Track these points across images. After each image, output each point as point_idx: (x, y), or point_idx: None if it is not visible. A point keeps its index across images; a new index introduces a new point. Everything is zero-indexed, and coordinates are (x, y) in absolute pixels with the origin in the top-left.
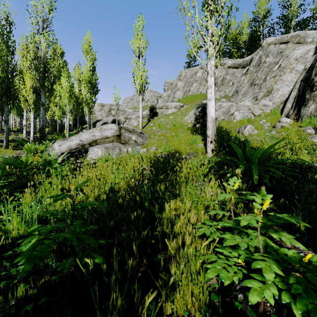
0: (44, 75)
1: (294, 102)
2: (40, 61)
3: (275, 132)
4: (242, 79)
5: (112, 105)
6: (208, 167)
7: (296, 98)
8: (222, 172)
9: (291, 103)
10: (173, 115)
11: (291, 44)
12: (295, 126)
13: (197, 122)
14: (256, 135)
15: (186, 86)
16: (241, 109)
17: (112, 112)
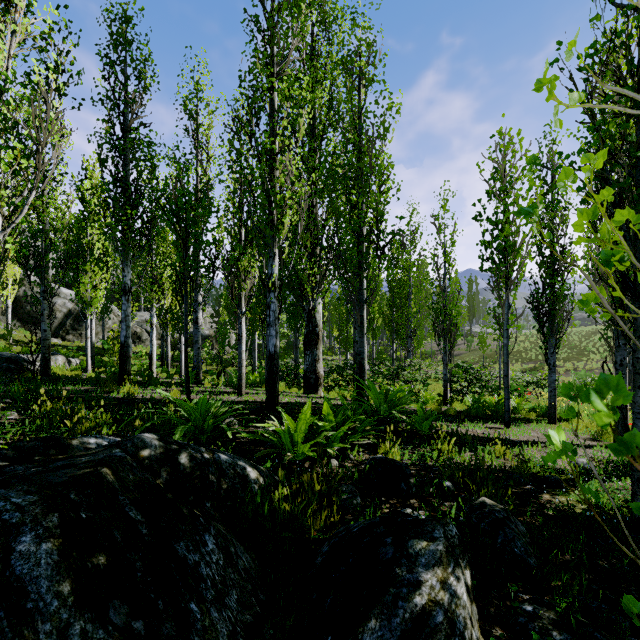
0: None
1: None
2: None
3: None
4: None
5: None
6: None
7: None
8: None
9: None
10: None
11: None
12: None
13: None
14: None
15: None
16: None
17: None
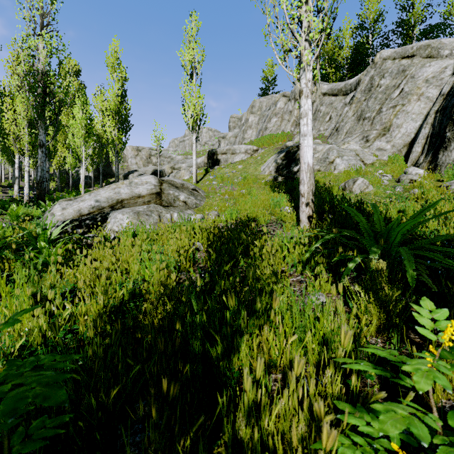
0: (44, 99)
1: (426, 144)
2: (38, 77)
3: (402, 190)
4: (345, 110)
5: (152, 149)
6: (312, 250)
7: (430, 138)
8: (337, 259)
9: (421, 146)
10: (242, 164)
11: (418, 58)
12: (431, 179)
13: (280, 173)
14: (373, 193)
15: (262, 122)
16: (346, 155)
17: (152, 159)
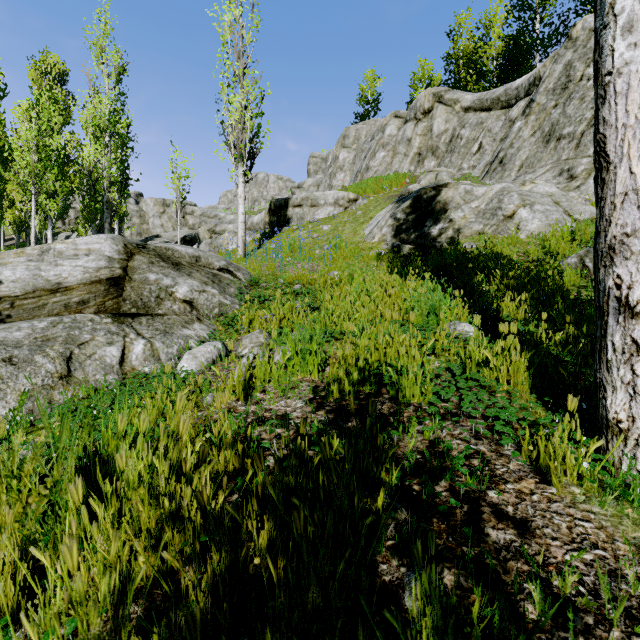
0: None
1: None
2: None
3: None
4: (517, 127)
5: (188, 205)
6: None
7: None
8: None
9: None
10: (330, 223)
11: None
12: None
13: (402, 239)
14: None
15: (361, 159)
16: (539, 202)
17: (188, 219)
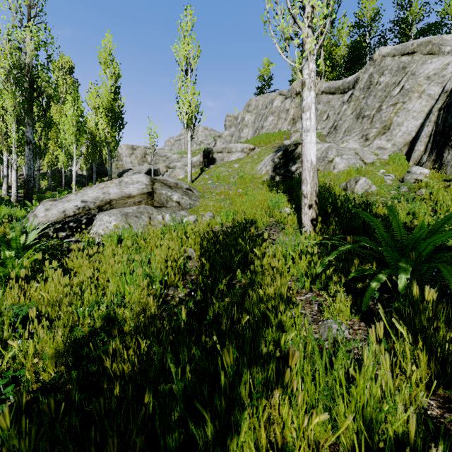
0: (31, 94)
1: (429, 143)
2: (25, 71)
3: (407, 190)
4: (344, 108)
5: (147, 148)
6: (324, 265)
7: (433, 136)
8: (356, 274)
9: (424, 145)
10: (238, 163)
11: (419, 55)
12: (437, 179)
13: (277, 172)
14: (376, 194)
15: (258, 120)
16: (345, 154)
17: (147, 158)
